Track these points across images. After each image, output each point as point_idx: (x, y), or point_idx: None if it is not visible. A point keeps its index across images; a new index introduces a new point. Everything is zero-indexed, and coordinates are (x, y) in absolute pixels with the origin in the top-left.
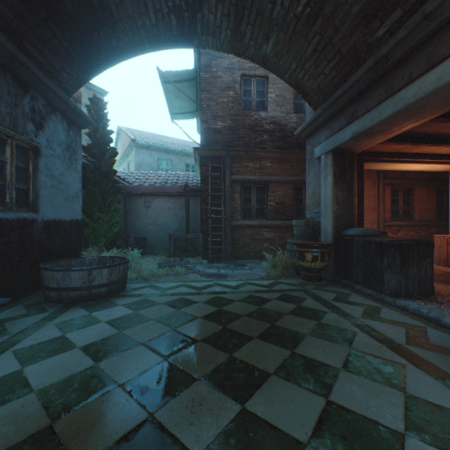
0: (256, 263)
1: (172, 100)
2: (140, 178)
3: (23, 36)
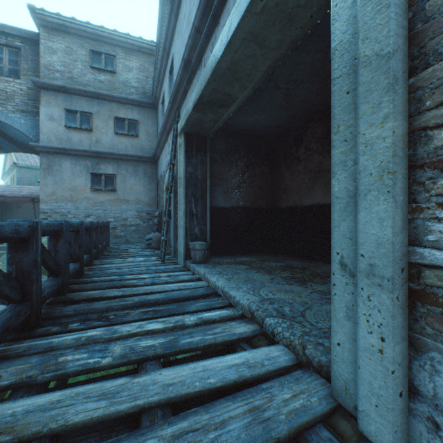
0: None
1: None
2: (15, 190)
3: None
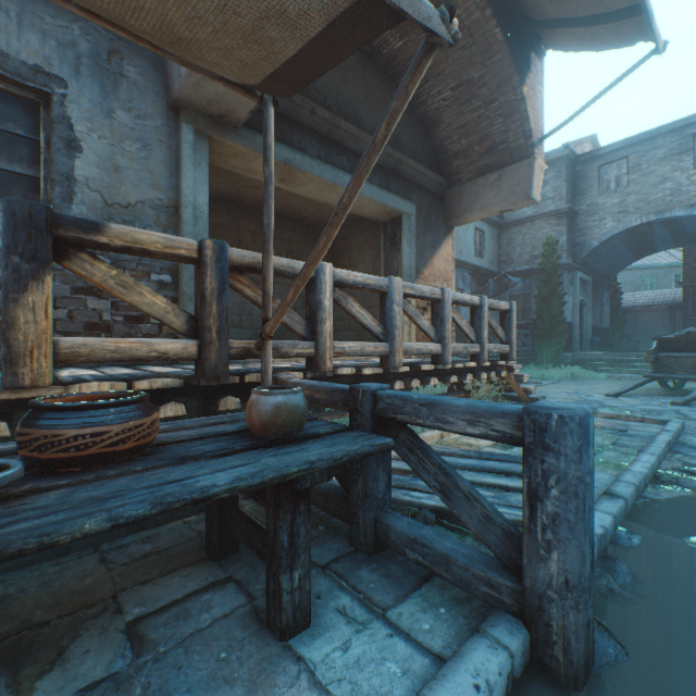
0: None
1: None
2: (627, 299)
3: (605, 275)
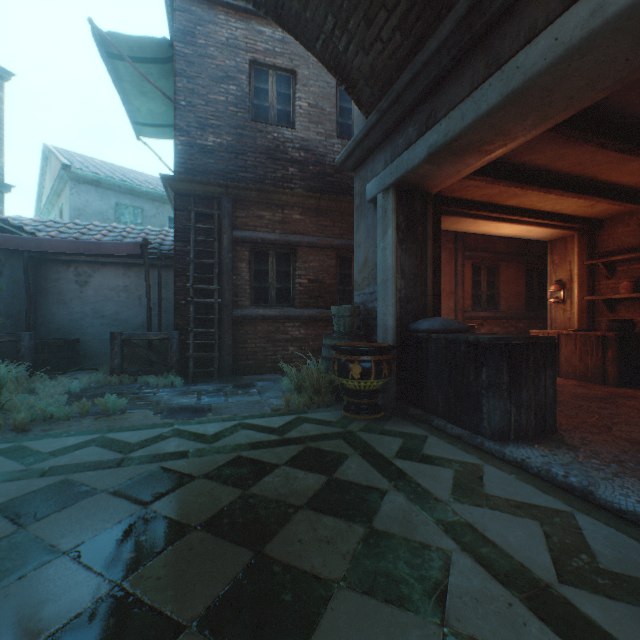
0: (274, 380)
1: (132, 95)
2: (69, 231)
3: None
